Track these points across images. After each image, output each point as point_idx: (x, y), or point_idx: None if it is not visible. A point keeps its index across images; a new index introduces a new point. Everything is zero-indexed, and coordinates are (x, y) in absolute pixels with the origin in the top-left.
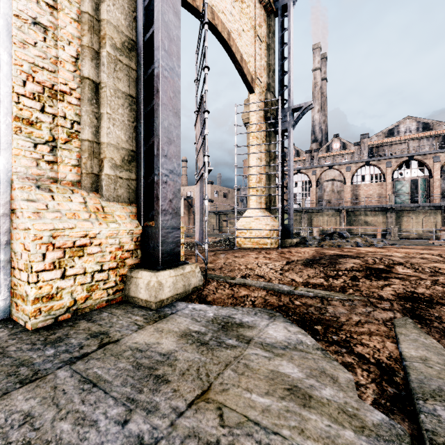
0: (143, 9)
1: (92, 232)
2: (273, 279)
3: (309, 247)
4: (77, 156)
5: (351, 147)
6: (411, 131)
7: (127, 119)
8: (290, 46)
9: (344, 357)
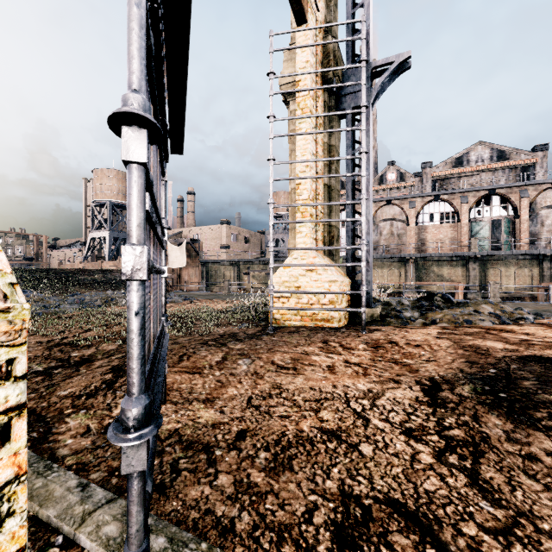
0: None
1: None
2: None
3: (411, 324)
4: None
5: (410, 179)
6: (484, 161)
7: None
8: None
9: None
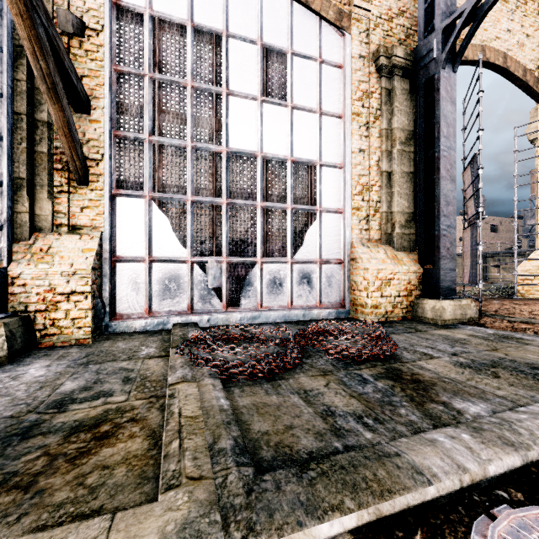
0: (424, 109)
1: (395, 271)
2: None
3: None
4: (378, 223)
5: None
6: None
7: (408, 191)
8: None
9: None
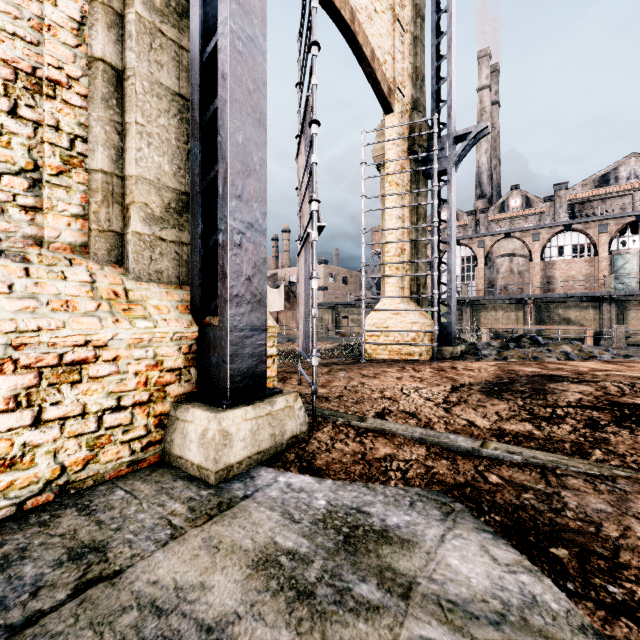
0: None
1: (99, 337)
2: (435, 421)
3: (484, 359)
4: (82, 198)
5: (539, 204)
6: (639, 177)
7: (175, 137)
8: (452, 35)
9: None
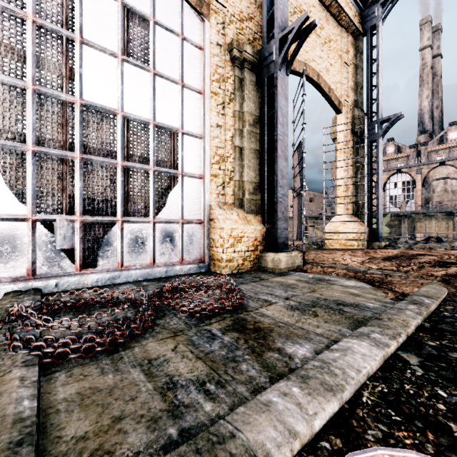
0: (266, 100)
1: (245, 230)
2: (354, 266)
3: (398, 249)
4: (232, 189)
5: None
6: None
7: (255, 165)
8: (379, 63)
9: (385, 291)
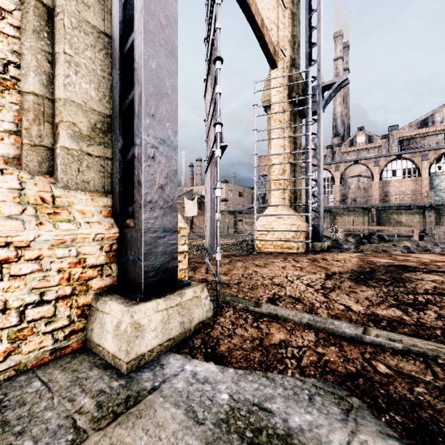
0: None
1: (20, 238)
2: (317, 306)
3: (346, 252)
4: (15, 117)
5: (378, 141)
6: None
7: (101, 69)
8: (320, 11)
9: None
